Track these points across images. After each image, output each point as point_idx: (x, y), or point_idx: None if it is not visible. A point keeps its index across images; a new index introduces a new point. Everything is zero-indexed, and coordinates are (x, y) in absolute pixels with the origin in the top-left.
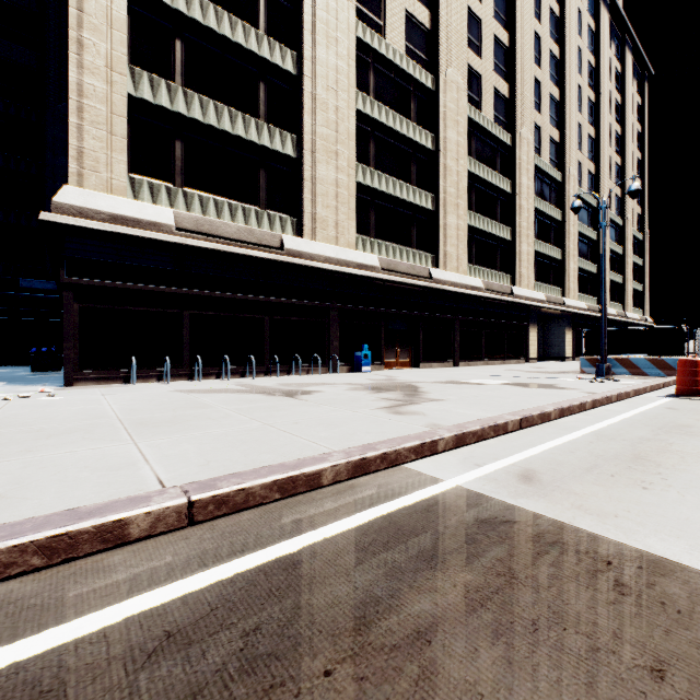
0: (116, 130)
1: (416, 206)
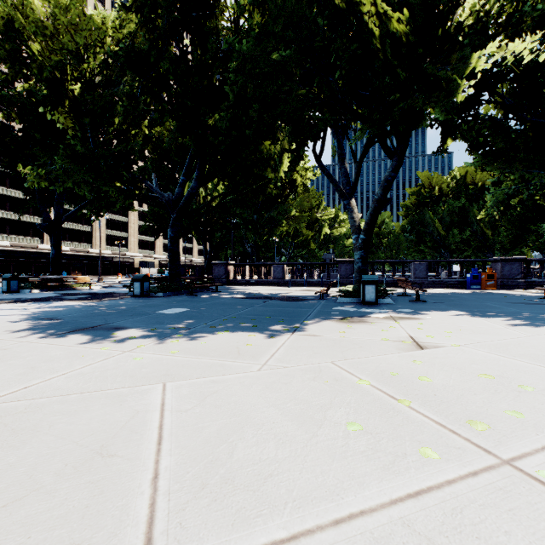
0: None
1: (84, 230)
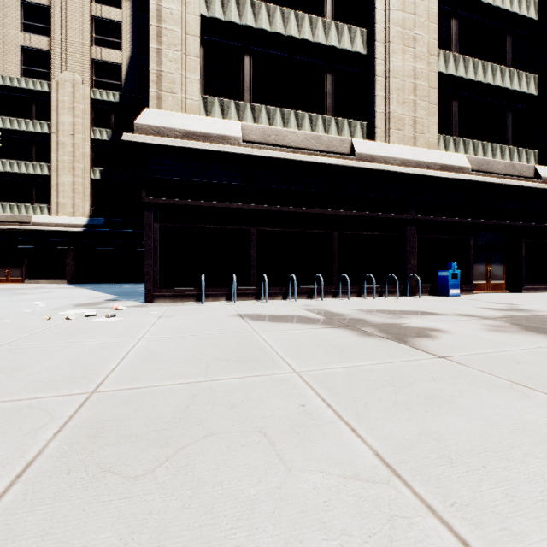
0: (190, 50)
1: (512, 92)
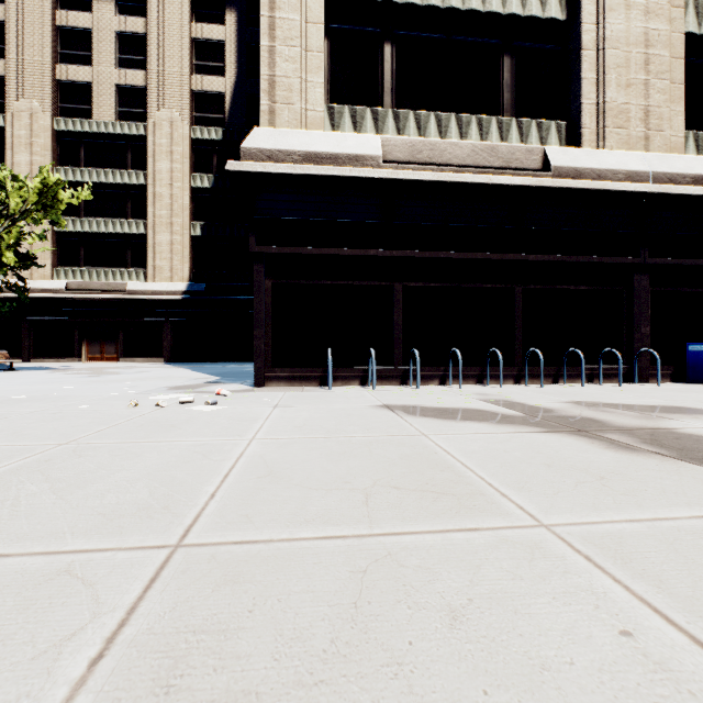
0: (311, 44)
1: None
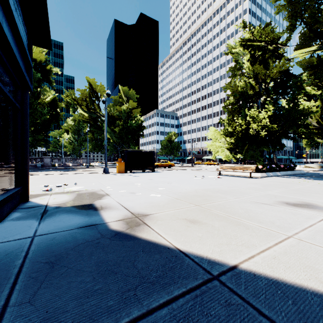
0: None
1: None
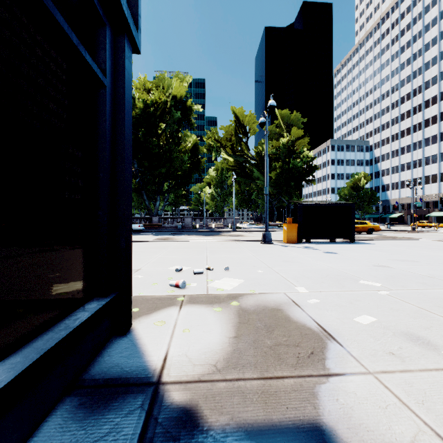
0: None
1: None
